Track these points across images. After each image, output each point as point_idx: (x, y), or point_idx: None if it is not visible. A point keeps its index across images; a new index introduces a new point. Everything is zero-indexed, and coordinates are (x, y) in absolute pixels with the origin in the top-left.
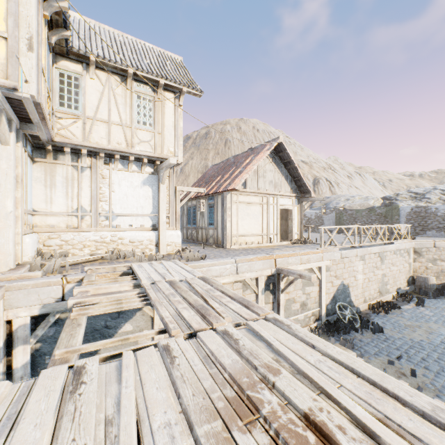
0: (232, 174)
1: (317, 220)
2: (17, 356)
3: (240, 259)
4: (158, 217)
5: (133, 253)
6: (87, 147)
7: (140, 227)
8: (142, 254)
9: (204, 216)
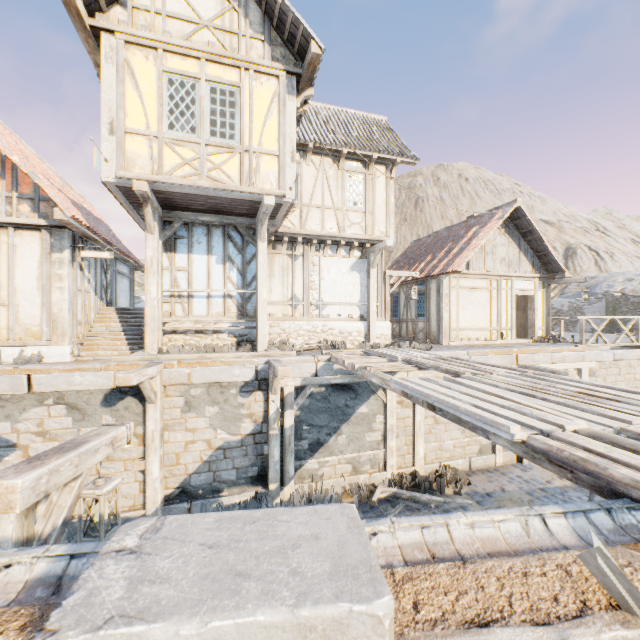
0: (449, 252)
1: (572, 313)
2: (286, 418)
3: (472, 352)
4: (367, 307)
5: (345, 344)
6: (303, 235)
7: (347, 317)
8: (363, 343)
9: (411, 306)
